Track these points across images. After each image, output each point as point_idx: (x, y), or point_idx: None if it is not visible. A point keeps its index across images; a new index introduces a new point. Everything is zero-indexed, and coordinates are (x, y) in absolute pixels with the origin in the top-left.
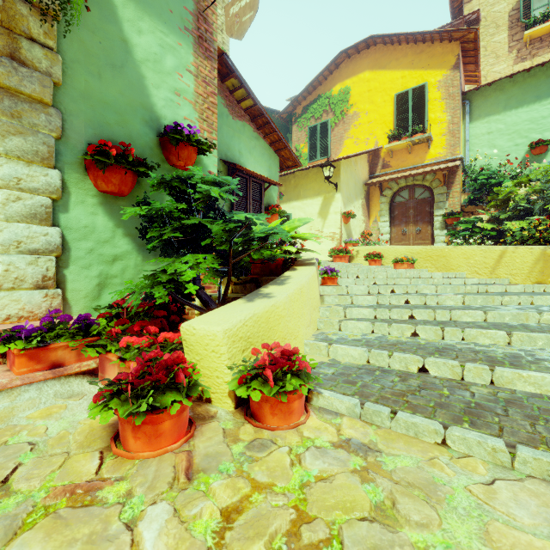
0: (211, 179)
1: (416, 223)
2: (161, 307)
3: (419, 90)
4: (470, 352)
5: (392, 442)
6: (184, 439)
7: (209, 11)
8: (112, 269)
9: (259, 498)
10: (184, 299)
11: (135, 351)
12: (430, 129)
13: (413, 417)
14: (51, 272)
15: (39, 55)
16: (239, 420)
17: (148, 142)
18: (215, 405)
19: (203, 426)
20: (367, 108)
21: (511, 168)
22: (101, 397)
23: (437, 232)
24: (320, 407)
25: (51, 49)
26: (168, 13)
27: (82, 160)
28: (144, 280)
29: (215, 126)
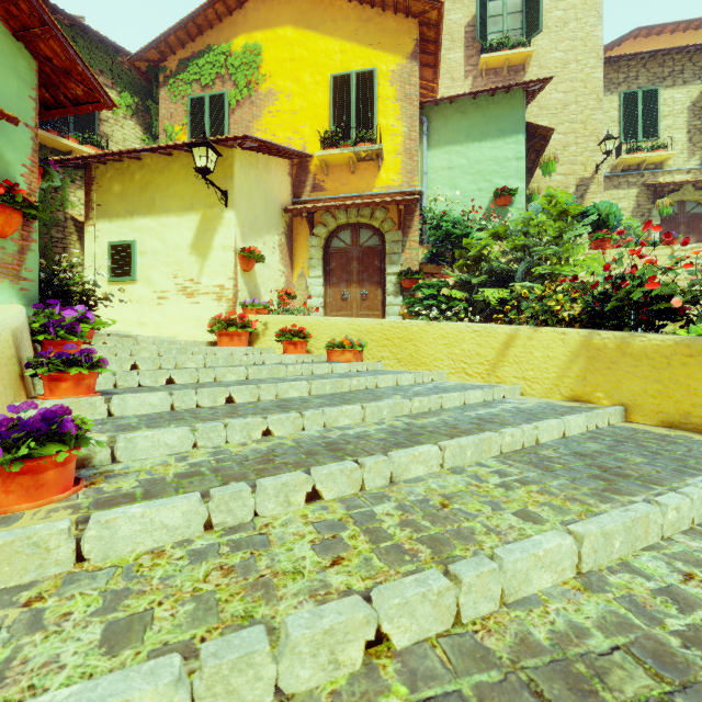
0: None
1: (361, 284)
2: None
3: (366, 78)
4: None
5: None
6: None
7: None
8: None
9: None
10: None
11: None
12: (381, 141)
13: None
14: None
15: None
16: None
17: None
18: None
19: None
20: (289, 88)
21: (476, 219)
22: None
23: (391, 299)
24: None
25: None
26: None
27: None
28: None
29: None
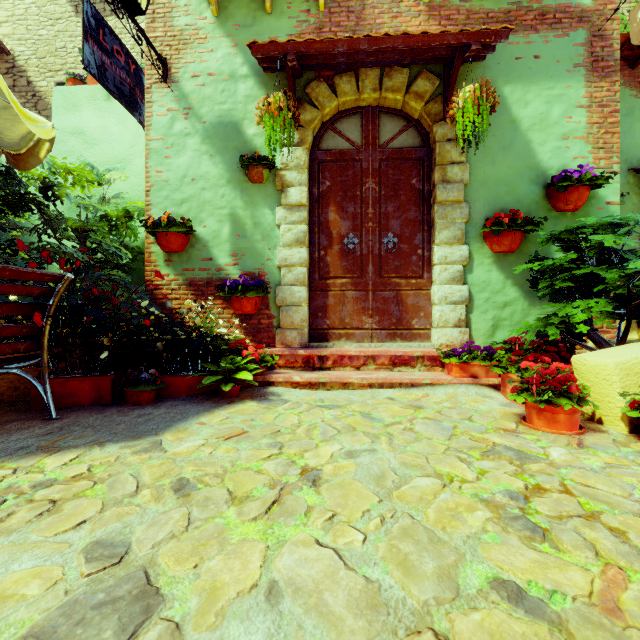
0: (607, 221)
1: None
2: (549, 345)
3: None
4: None
5: None
6: (575, 432)
7: (606, 24)
8: (502, 313)
9: (638, 469)
10: (573, 339)
11: (533, 371)
12: None
13: None
14: (462, 316)
15: (456, 171)
16: (631, 439)
17: (533, 198)
18: (606, 426)
19: (592, 433)
20: None
21: None
22: (515, 389)
23: None
24: None
25: (463, 162)
26: (555, 65)
27: (481, 232)
28: (538, 321)
29: (615, 148)
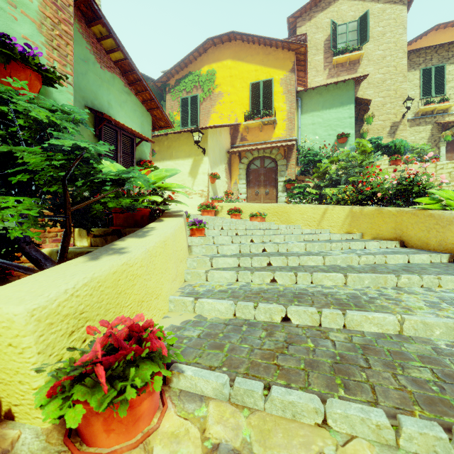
0: (50, 106)
1: (265, 187)
2: None
3: (268, 83)
4: (321, 296)
5: (269, 436)
6: None
7: None
8: None
9: None
10: None
11: None
12: (276, 114)
13: (290, 392)
14: None
15: None
16: (53, 449)
17: None
18: (20, 422)
19: None
20: (229, 90)
21: (326, 151)
22: None
23: (280, 194)
24: (181, 391)
25: None
26: None
27: None
28: None
29: (70, 59)
